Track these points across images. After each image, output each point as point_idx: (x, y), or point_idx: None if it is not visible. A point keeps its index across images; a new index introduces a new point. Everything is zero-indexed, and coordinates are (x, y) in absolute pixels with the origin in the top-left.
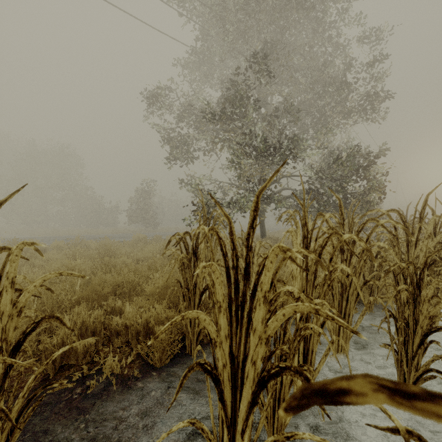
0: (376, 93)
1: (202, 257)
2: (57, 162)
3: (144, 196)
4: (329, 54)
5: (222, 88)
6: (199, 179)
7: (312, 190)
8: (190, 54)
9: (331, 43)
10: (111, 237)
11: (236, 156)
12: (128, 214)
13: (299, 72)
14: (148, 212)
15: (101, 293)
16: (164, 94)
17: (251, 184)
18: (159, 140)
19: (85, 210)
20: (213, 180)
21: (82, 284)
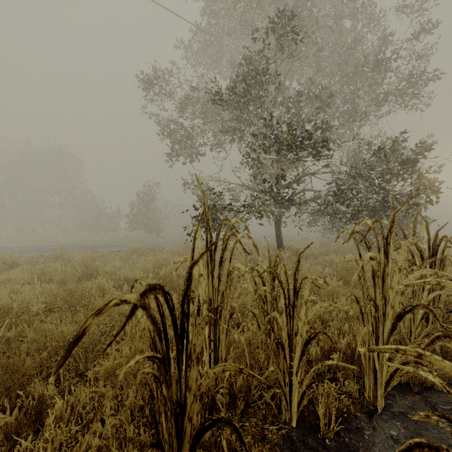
0: (421, 72)
1: (198, 346)
2: (54, 164)
3: (146, 200)
4: (356, 33)
5: (231, 72)
6: (204, 178)
7: (343, 192)
8: (194, 32)
9: (363, 14)
10: (106, 246)
11: (250, 148)
12: (129, 219)
13: (323, 51)
14: (151, 217)
15: (21, 370)
16: (162, 77)
17: (268, 184)
18: (158, 134)
19: (84, 216)
20: (221, 181)
21: (12, 336)
